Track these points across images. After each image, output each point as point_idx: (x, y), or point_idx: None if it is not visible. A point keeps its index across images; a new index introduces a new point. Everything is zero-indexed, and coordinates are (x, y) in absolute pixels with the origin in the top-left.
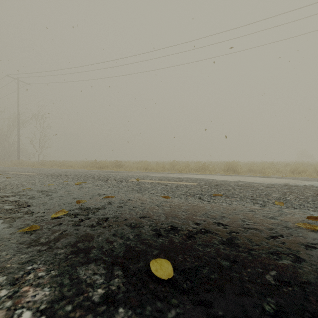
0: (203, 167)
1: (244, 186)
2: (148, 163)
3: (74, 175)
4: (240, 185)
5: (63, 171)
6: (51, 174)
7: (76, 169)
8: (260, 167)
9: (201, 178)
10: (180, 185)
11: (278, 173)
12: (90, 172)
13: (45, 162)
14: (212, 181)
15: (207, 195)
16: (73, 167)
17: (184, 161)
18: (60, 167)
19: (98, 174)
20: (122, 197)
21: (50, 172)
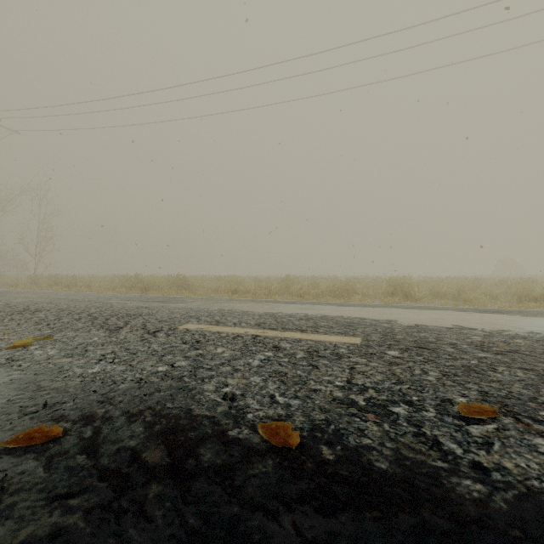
0: (347, 288)
1: (502, 351)
2: (240, 279)
3: (58, 309)
4: (483, 344)
5: (52, 298)
6: (8, 307)
7: (89, 293)
8: (451, 288)
9: (359, 318)
10: (315, 345)
11: (489, 299)
12: (106, 301)
13: (42, 279)
14: (392, 327)
15: (433, 404)
16: (93, 288)
17: (305, 276)
18: (68, 287)
19: (120, 306)
20: (101, 426)
21: (15, 302)
